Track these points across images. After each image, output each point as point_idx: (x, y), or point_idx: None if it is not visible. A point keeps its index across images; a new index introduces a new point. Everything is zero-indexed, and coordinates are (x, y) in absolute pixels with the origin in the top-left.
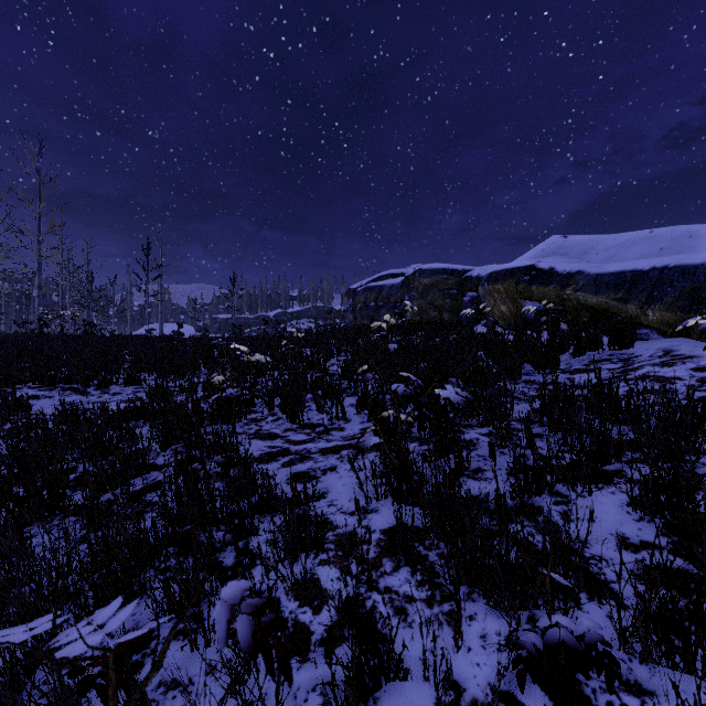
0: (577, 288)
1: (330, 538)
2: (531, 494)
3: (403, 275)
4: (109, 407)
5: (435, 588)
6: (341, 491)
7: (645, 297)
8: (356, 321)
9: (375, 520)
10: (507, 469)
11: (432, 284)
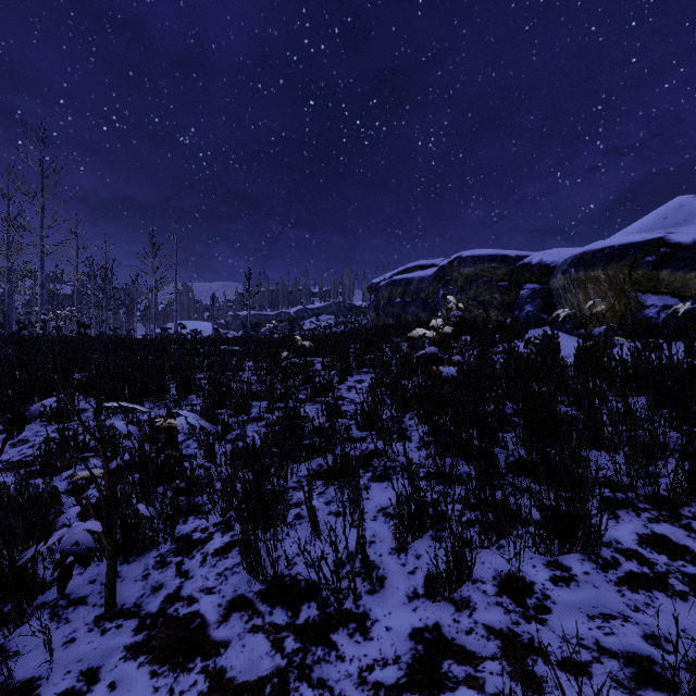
0: None
1: None
2: None
3: (433, 266)
4: None
5: None
6: None
7: None
8: (379, 319)
9: None
10: None
11: (476, 274)
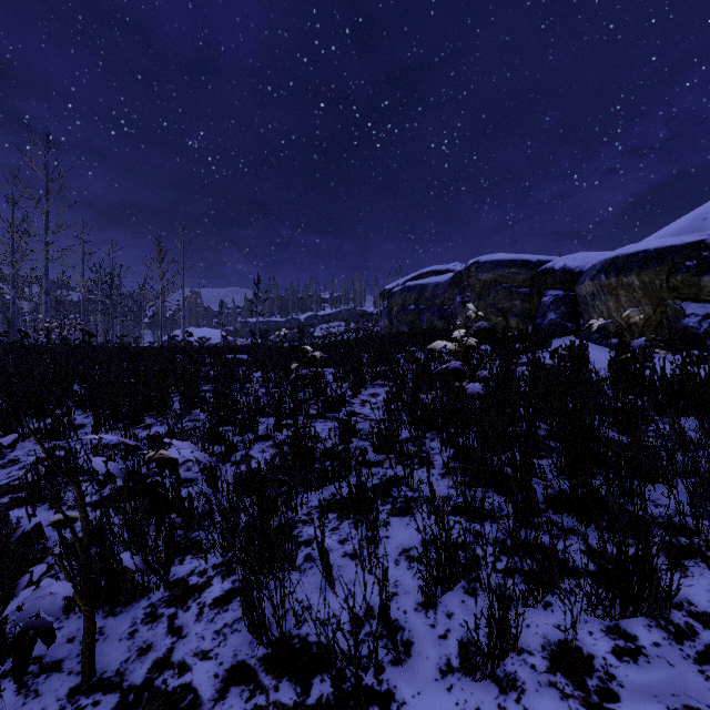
0: None
1: None
2: None
3: (448, 271)
4: None
5: None
6: None
7: None
8: (392, 327)
9: None
10: None
11: (495, 280)
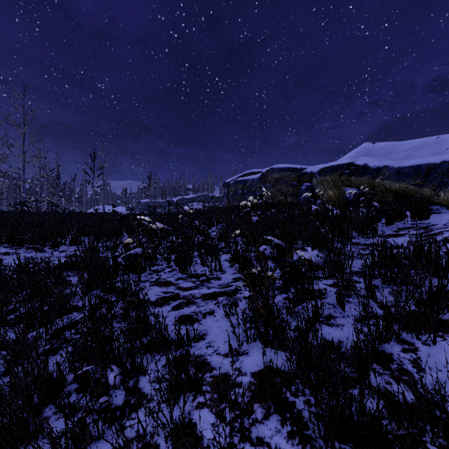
0: (384, 177)
1: (207, 380)
2: (380, 342)
3: (260, 173)
4: (55, 261)
5: (305, 442)
6: (217, 333)
7: (438, 182)
8: (229, 203)
9: (246, 362)
10: (355, 316)
11: (280, 177)
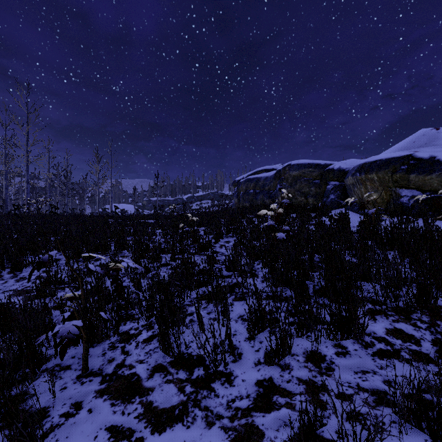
0: None
1: None
2: None
3: (273, 170)
4: None
5: None
6: None
7: None
8: (240, 203)
9: None
10: None
11: (300, 175)
